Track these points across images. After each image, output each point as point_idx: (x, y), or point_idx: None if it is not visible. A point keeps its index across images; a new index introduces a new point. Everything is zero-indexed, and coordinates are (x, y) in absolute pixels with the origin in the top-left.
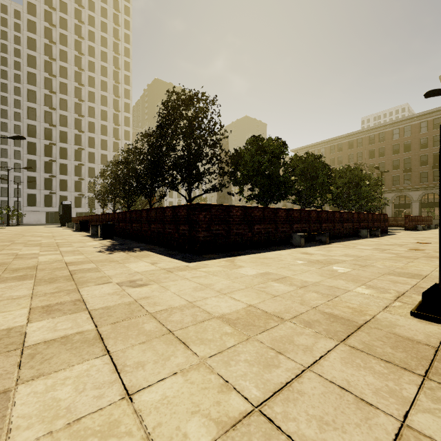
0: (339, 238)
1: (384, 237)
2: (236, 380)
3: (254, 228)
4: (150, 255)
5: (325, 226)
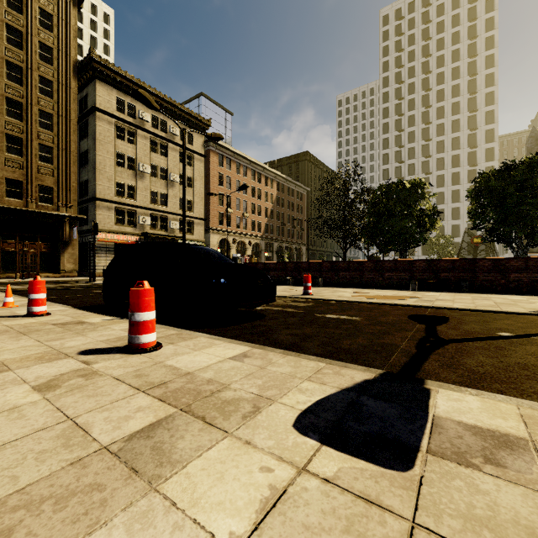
0: (373, 287)
1: (443, 292)
2: None
3: (270, 273)
4: None
5: (345, 274)
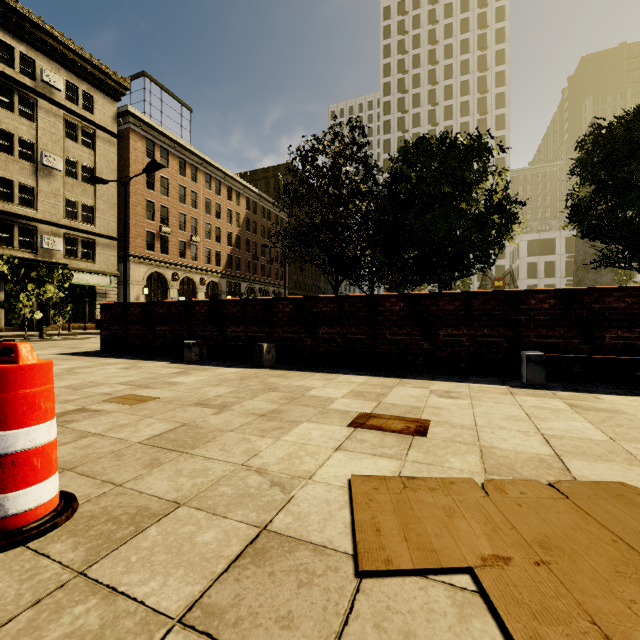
0: (404, 368)
1: None
2: None
3: (156, 329)
4: None
5: (331, 332)
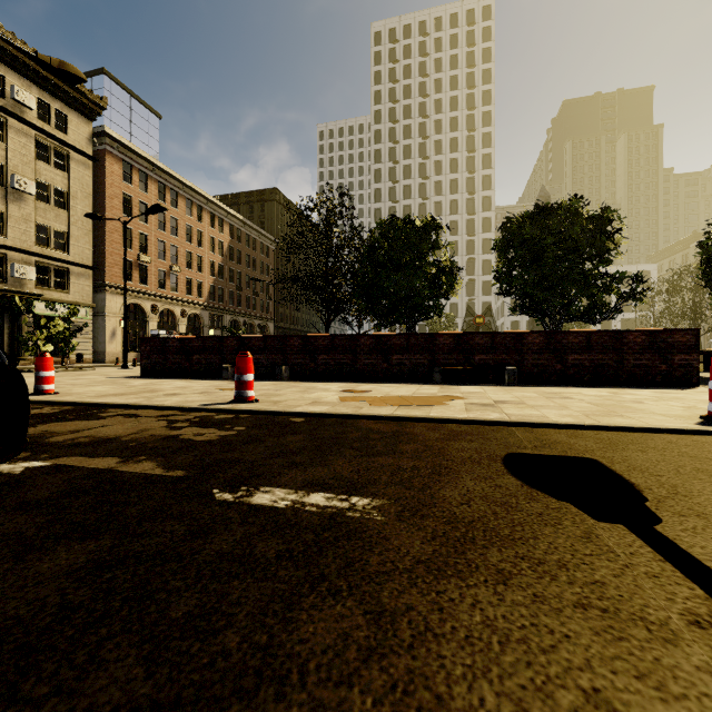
0: (372, 379)
1: (484, 386)
2: None
3: (193, 358)
4: (137, 375)
5: (327, 358)
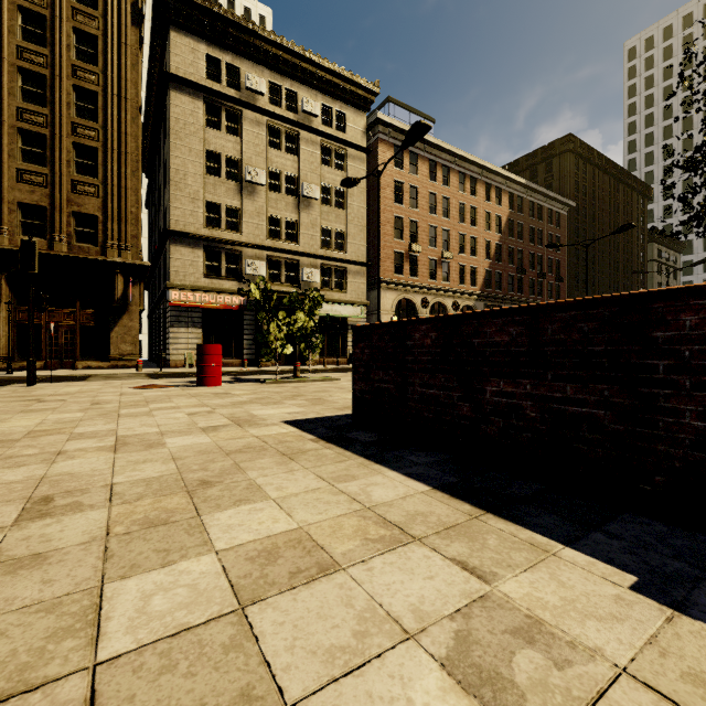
0: None
1: None
2: (11, 427)
3: (485, 390)
4: None
5: None
